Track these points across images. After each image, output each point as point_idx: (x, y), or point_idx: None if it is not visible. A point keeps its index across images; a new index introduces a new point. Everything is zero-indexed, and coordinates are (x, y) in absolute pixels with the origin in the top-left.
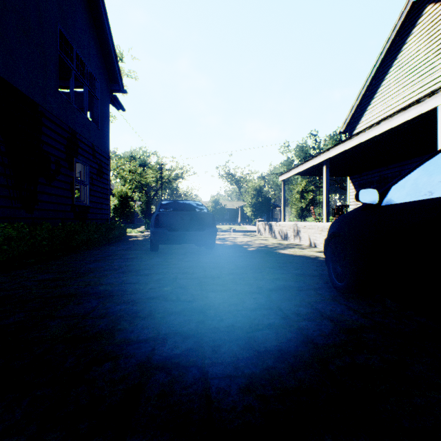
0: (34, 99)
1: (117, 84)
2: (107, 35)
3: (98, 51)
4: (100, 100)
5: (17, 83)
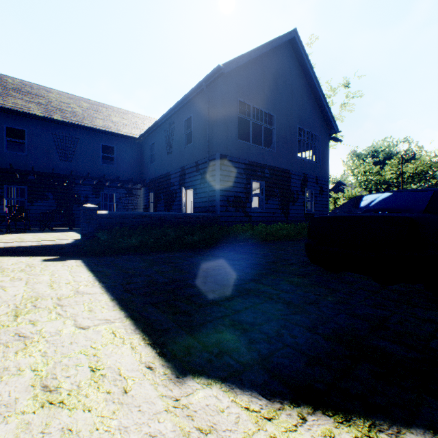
0: (288, 169)
1: (333, 129)
2: (324, 107)
3: (320, 117)
4: (321, 147)
5: (282, 166)
